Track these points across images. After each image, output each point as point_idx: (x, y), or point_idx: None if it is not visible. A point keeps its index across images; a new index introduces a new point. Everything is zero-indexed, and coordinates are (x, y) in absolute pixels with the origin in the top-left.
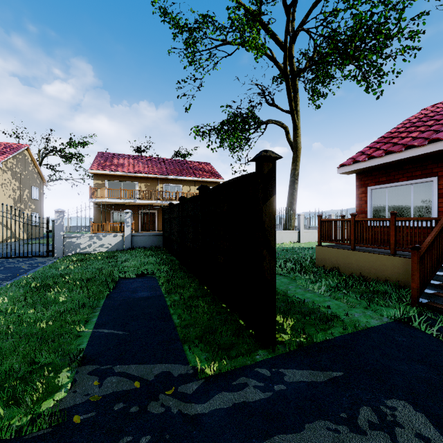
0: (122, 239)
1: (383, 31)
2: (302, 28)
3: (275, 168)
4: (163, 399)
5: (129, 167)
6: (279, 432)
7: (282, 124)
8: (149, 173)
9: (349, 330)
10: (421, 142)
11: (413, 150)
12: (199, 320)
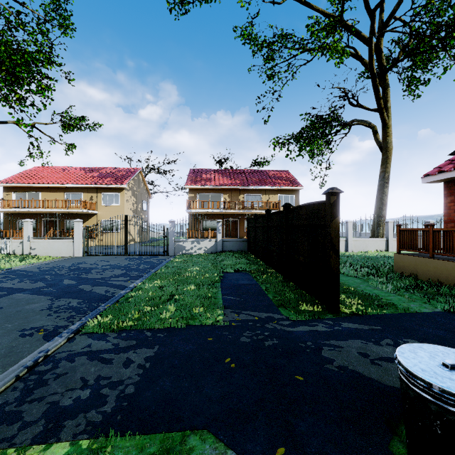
0: (215, 244)
1: None
2: (392, 18)
3: (338, 199)
4: (271, 324)
5: (215, 180)
6: (334, 340)
7: (368, 124)
8: (232, 185)
9: (399, 312)
10: None
11: None
12: (286, 298)
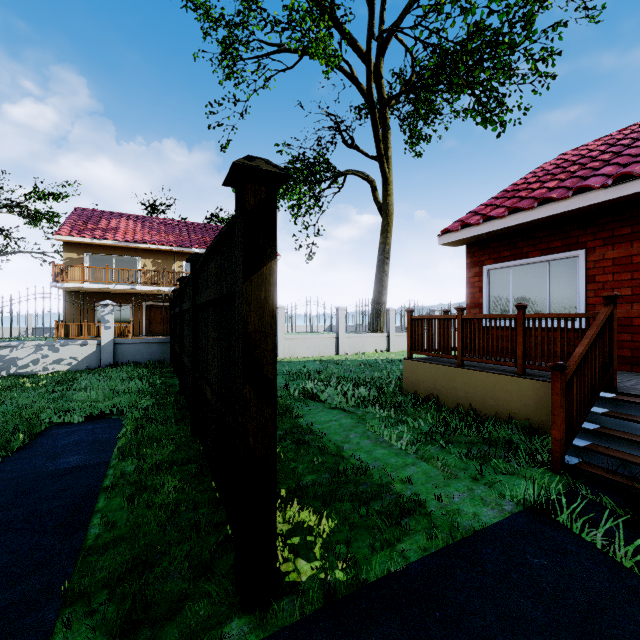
0: (98, 350)
1: (506, 40)
2: (394, 35)
3: (274, 199)
4: None
5: (127, 232)
6: None
7: (366, 177)
8: (159, 243)
9: (439, 540)
10: (562, 193)
11: (550, 206)
12: (145, 526)
